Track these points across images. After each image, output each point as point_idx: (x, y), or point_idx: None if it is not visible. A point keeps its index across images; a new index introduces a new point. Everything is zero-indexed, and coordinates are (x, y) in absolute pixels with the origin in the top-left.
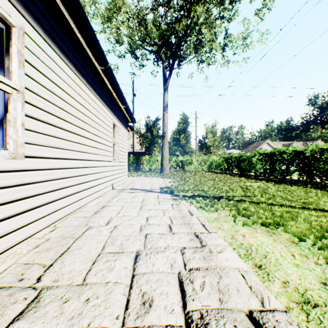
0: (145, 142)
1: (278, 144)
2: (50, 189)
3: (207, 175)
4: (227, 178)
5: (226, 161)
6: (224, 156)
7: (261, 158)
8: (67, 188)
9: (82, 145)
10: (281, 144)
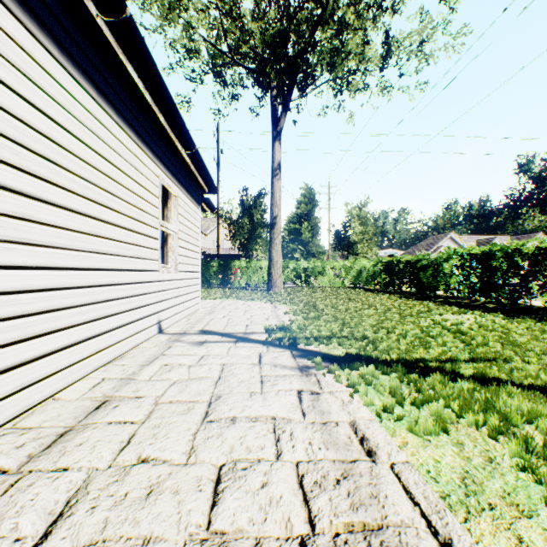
0: (239, 235)
1: (468, 239)
2: None
3: (354, 295)
4: (397, 303)
5: (388, 269)
6: (383, 259)
7: (462, 264)
8: None
9: (38, 226)
10: (474, 239)
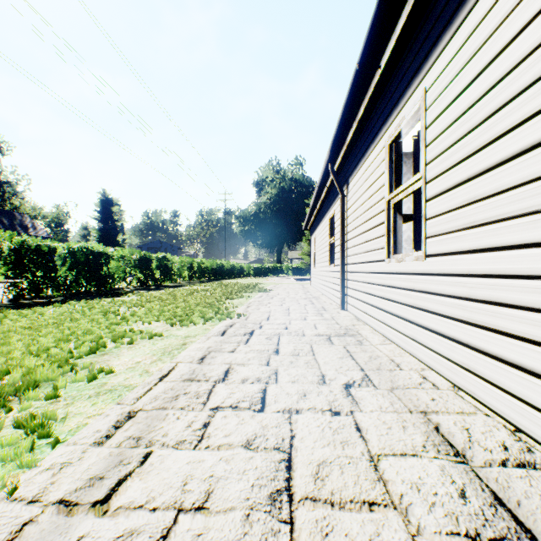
0: None
1: None
2: (460, 315)
3: None
4: None
5: None
6: None
7: None
8: (512, 340)
9: None
10: None
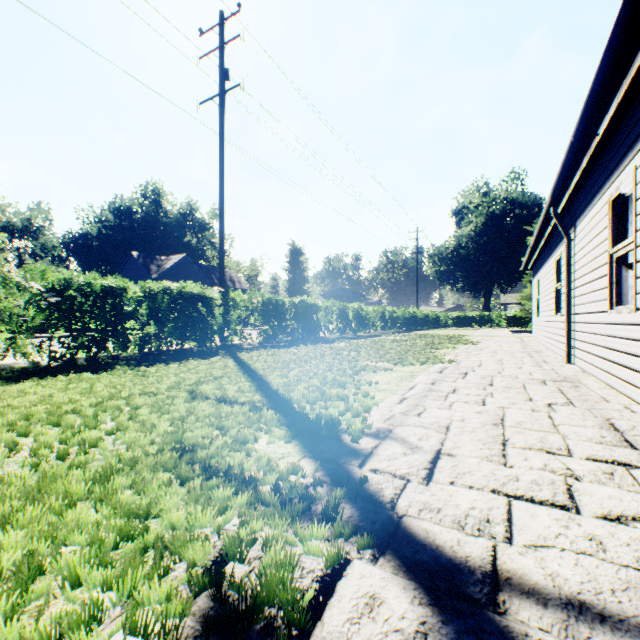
0: None
1: None
2: None
3: None
4: None
5: None
6: None
7: None
8: None
9: None
10: None
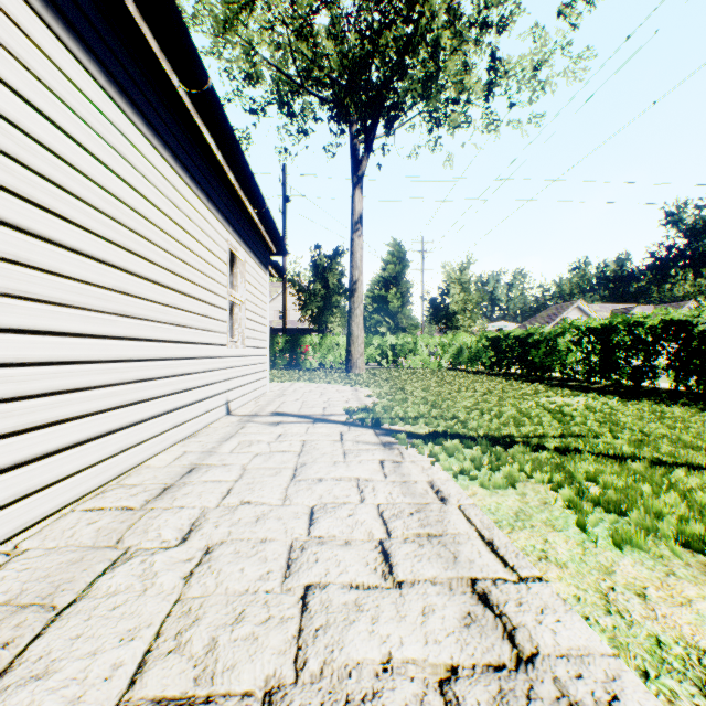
0: (310, 304)
1: (600, 309)
2: None
3: (452, 377)
4: (501, 386)
5: (495, 346)
6: (489, 334)
7: (580, 339)
8: (73, 423)
9: (132, 299)
10: (608, 309)
